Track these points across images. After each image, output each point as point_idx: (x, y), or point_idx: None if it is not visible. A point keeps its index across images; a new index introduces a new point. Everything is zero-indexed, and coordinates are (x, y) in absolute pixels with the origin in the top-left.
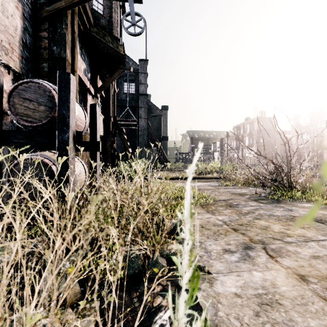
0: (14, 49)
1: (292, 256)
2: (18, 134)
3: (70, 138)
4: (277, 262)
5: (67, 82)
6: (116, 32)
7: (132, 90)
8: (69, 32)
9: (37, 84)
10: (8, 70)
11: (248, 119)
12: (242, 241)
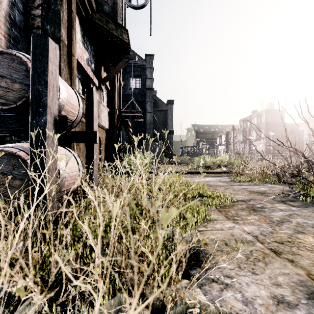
0: None
1: None
2: None
3: (48, 123)
4: None
5: (44, 48)
6: (120, 20)
7: (138, 85)
8: (65, 10)
9: (11, 56)
10: None
11: (255, 112)
12: (298, 279)
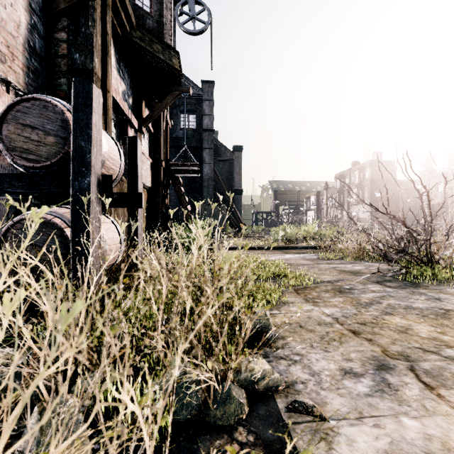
0: (15, 56)
1: None
2: (14, 180)
3: (93, 185)
4: (441, 398)
5: (87, 97)
6: (169, 38)
7: (192, 124)
8: (99, 33)
9: (43, 103)
10: (8, 87)
11: (356, 163)
12: (371, 355)
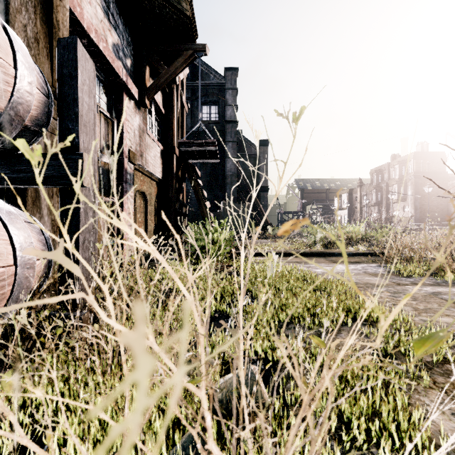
0: None
1: None
2: None
3: None
4: None
5: None
6: None
7: (214, 117)
8: None
9: None
10: None
11: (396, 157)
12: None
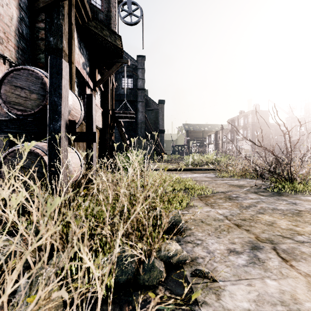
0: (9, 39)
1: (308, 260)
2: (9, 123)
3: (62, 127)
4: (292, 267)
5: (58, 68)
6: (114, 27)
7: (130, 85)
8: (66, 23)
9: (29, 71)
10: (4, 60)
11: (242, 112)
12: (248, 240)
